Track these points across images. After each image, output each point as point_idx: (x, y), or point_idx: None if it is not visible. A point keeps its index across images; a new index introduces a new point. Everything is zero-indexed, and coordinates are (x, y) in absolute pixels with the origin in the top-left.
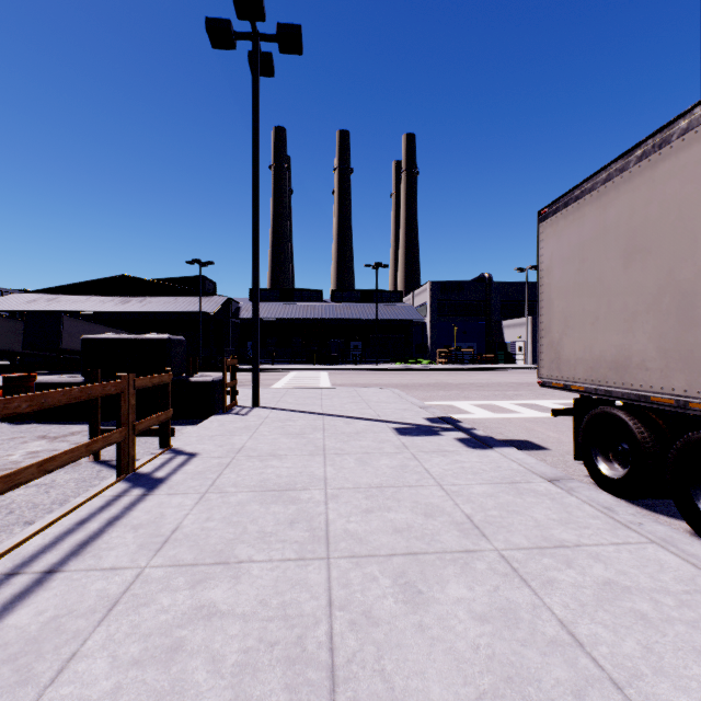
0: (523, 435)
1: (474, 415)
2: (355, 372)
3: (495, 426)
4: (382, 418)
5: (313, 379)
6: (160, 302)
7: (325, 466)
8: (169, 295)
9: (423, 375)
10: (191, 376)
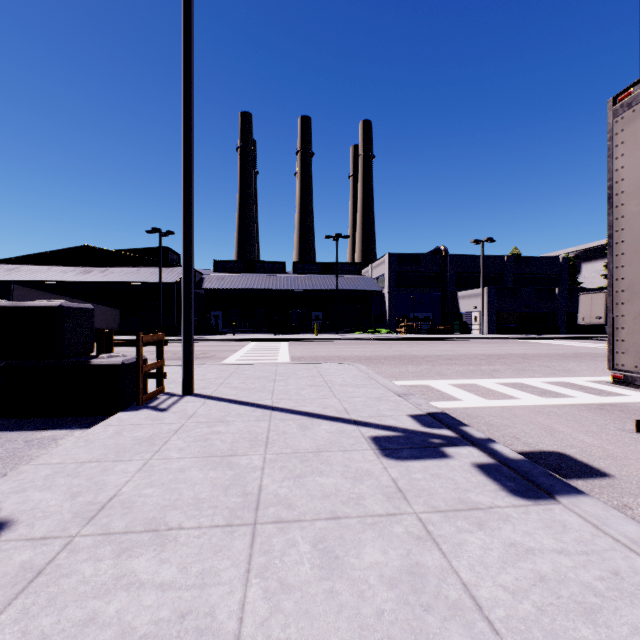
0: (548, 441)
1: (463, 403)
2: (316, 343)
3: (500, 423)
4: (352, 417)
5: (272, 351)
6: (122, 273)
7: (248, 576)
8: (132, 265)
9: (384, 345)
10: (96, 356)
